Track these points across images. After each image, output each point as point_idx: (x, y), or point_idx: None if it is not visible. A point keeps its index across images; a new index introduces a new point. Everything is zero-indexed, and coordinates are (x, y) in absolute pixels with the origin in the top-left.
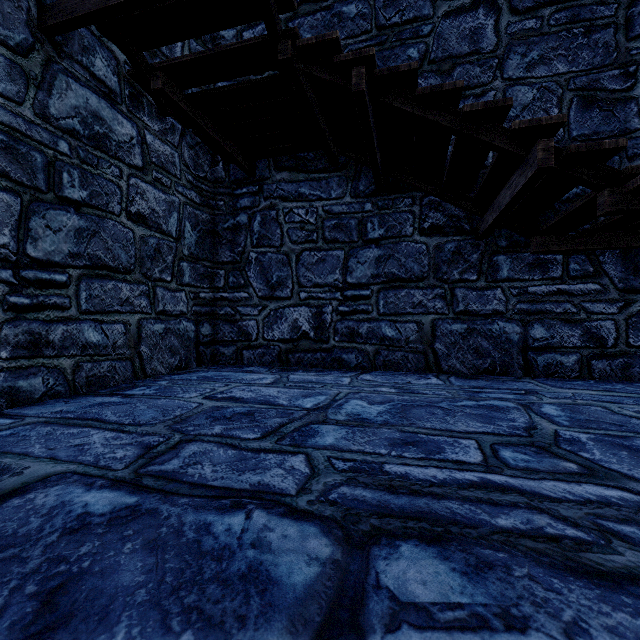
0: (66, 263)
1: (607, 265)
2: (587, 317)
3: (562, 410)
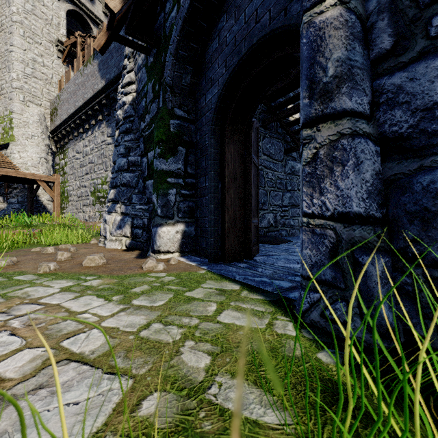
0: (288, 205)
1: None
2: None
3: None
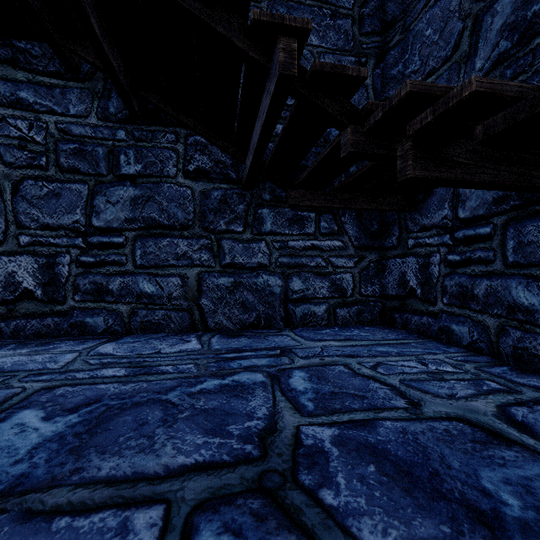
0: None
1: (347, 225)
2: (333, 270)
3: (310, 378)
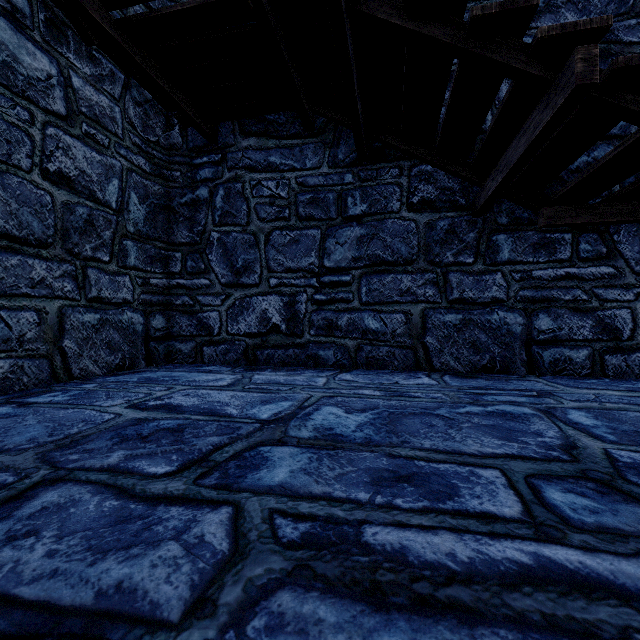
0: None
1: (622, 245)
2: (600, 305)
3: (595, 417)
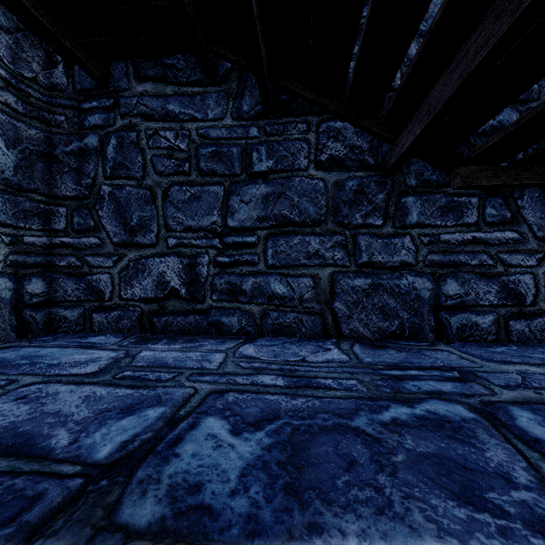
0: None
1: (526, 210)
2: (504, 270)
3: None
